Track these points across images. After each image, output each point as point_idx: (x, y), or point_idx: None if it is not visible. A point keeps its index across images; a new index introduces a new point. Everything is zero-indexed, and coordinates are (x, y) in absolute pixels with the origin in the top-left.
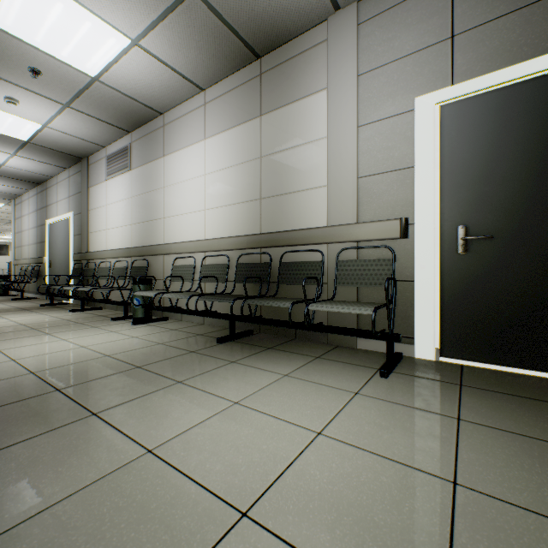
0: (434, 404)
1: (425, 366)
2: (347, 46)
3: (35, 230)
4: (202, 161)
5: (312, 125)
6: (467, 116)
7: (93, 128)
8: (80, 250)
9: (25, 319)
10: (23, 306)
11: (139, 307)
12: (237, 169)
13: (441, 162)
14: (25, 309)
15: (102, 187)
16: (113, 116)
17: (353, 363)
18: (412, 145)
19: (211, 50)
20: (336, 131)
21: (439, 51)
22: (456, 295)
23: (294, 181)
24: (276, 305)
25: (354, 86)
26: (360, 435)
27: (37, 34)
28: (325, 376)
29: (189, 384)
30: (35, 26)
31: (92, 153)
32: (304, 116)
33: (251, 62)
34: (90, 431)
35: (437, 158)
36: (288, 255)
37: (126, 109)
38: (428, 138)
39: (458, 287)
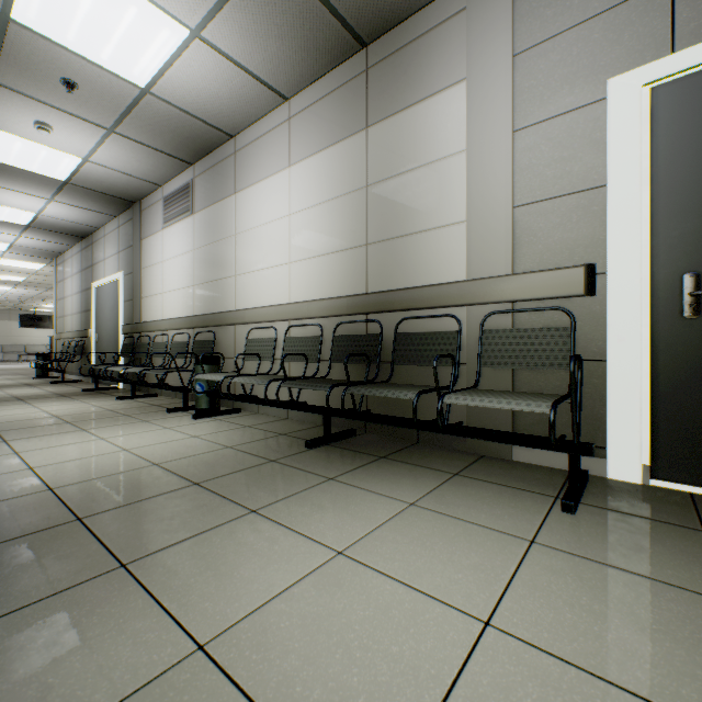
0: (674, 569)
1: (630, 495)
2: (496, 14)
3: (79, 296)
4: (285, 196)
5: (443, 135)
6: (700, 100)
7: (146, 160)
8: (131, 320)
9: (60, 409)
10: (62, 391)
11: (202, 395)
12: (334, 204)
13: (653, 175)
14: (63, 395)
15: (158, 239)
16: (170, 143)
17: (512, 485)
18: (602, 153)
19: (297, 38)
20: (479, 140)
21: (649, 3)
22: (680, 383)
23: (415, 217)
24: (394, 395)
25: (507, 72)
26: (560, 631)
27: (68, 30)
28: (474, 507)
29: (267, 516)
30: (65, 17)
31: (146, 195)
32: (430, 122)
33: (353, 53)
34: (111, 600)
35: (647, 170)
36: (407, 323)
37: (186, 131)
38: (631, 139)
39: (683, 370)
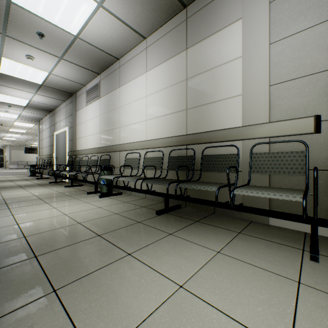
0: None
1: None
2: None
3: (49, 138)
4: (144, 87)
5: (228, 49)
6: None
7: (77, 72)
8: (71, 149)
9: (37, 192)
10: (40, 182)
11: (104, 186)
12: (169, 89)
13: None
14: (40, 185)
15: (83, 110)
16: (89, 63)
17: (274, 241)
18: (325, 52)
19: (151, 4)
20: (249, 50)
21: None
22: None
23: (212, 94)
24: (204, 188)
25: (266, 11)
26: None
27: (39, 6)
28: (255, 255)
29: (137, 258)
30: None
31: (78, 90)
32: (221, 43)
33: (179, 11)
34: (44, 318)
35: None
36: (208, 150)
37: (96, 57)
38: None
39: None
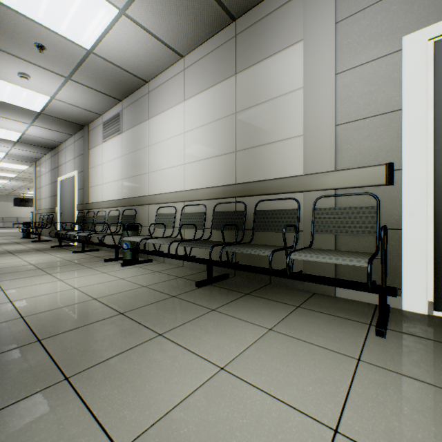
0: None
1: (421, 322)
2: None
3: (50, 186)
4: (182, 120)
5: (287, 77)
6: None
7: (91, 98)
8: (82, 201)
9: (35, 259)
10: (38, 247)
11: (127, 250)
12: (213, 125)
13: (435, 101)
14: (38, 250)
15: (99, 149)
16: (107, 87)
17: (338, 315)
18: (398, 87)
19: (190, 15)
20: (312, 80)
21: None
22: None
23: (268, 132)
24: (256, 253)
25: (332, 34)
26: (393, 439)
27: (38, 10)
28: (314, 332)
29: (170, 338)
30: (36, 1)
31: (92, 121)
32: (278, 69)
33: (226, 25)
34: (55, 408)
35: (430, 98)
36: (263, 204)
37: (117, 79)
38: (419, 77)
39: None
